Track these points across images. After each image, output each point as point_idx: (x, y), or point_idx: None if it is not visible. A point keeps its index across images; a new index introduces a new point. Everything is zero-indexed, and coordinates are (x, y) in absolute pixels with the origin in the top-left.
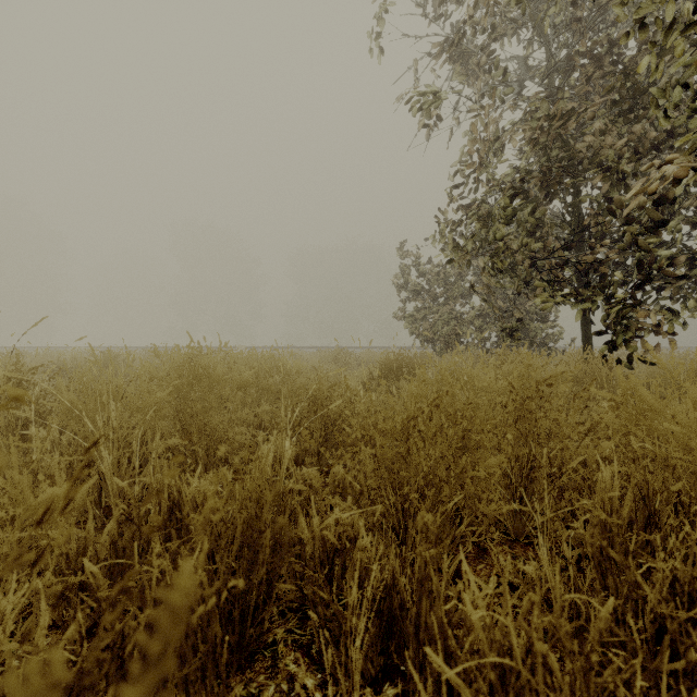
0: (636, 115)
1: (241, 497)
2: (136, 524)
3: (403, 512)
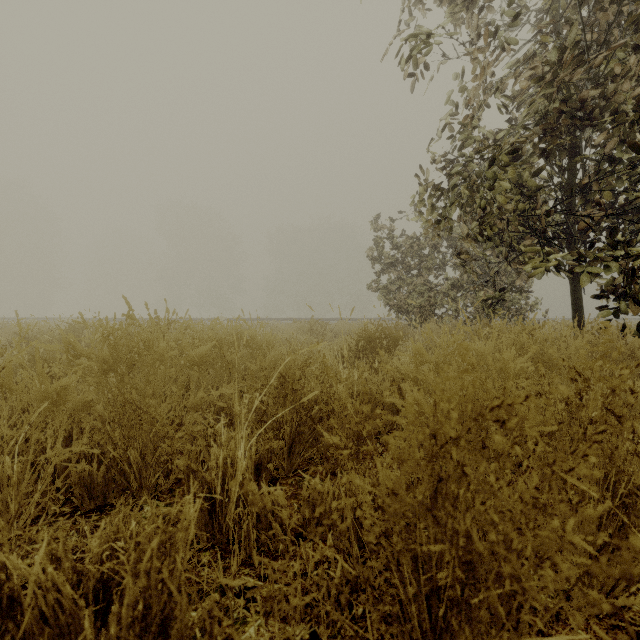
0: None
1: None
2: None
3: (428, 601)
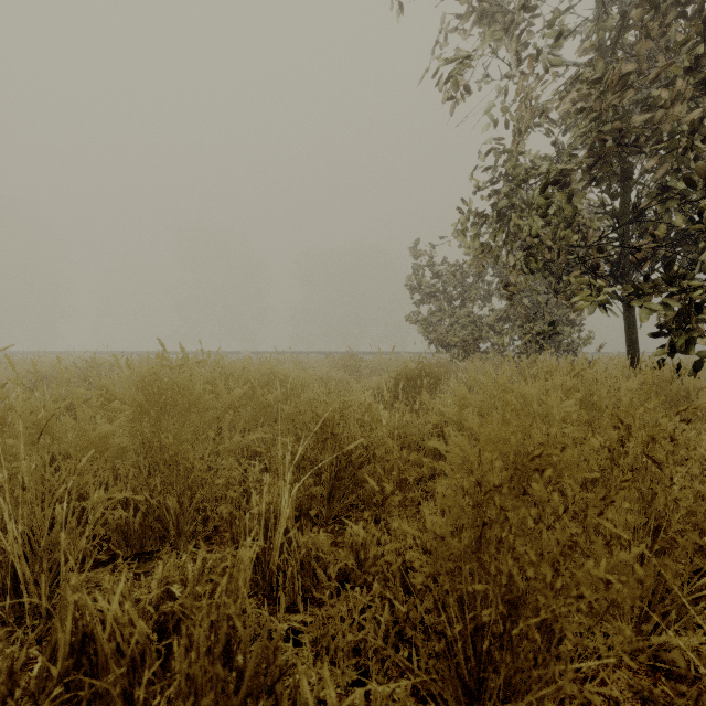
0: (703, 81)
1: (182, 669)
2: (6, 687)
3: (473, 639)
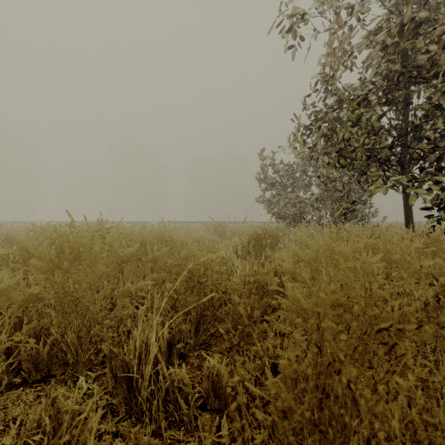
0: None
1: None
2: None
3: None
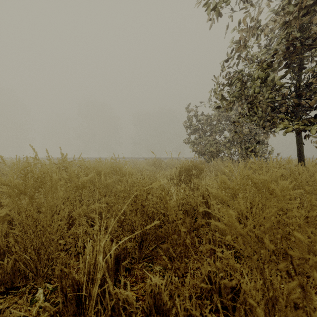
0: None
1: None
2: None
3: None
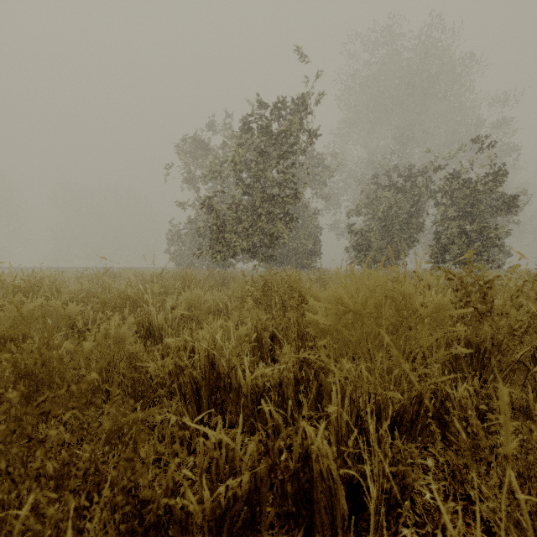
0: None
1: None
2: None
3: None
